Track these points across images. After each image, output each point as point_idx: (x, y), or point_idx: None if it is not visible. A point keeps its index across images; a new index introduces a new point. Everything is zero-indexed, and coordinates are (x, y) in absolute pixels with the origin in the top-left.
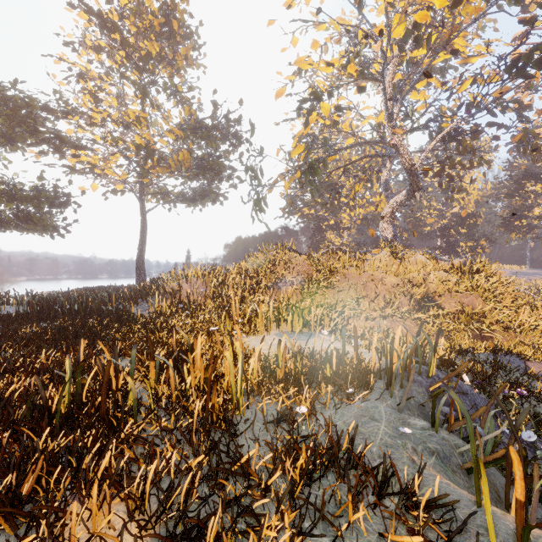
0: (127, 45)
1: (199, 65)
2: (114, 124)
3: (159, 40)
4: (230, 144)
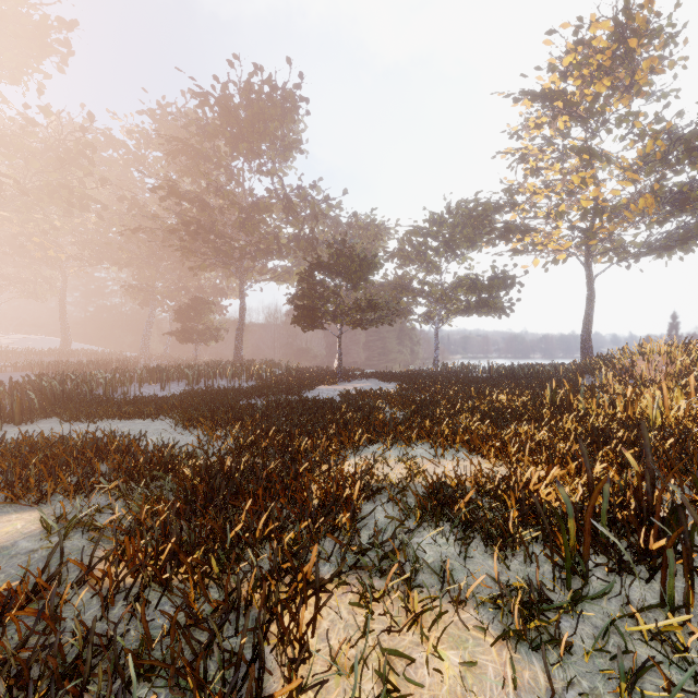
0: (570, 105)
1: (674, 62)
2: (557, 196)
3: (610, 72)
4: None
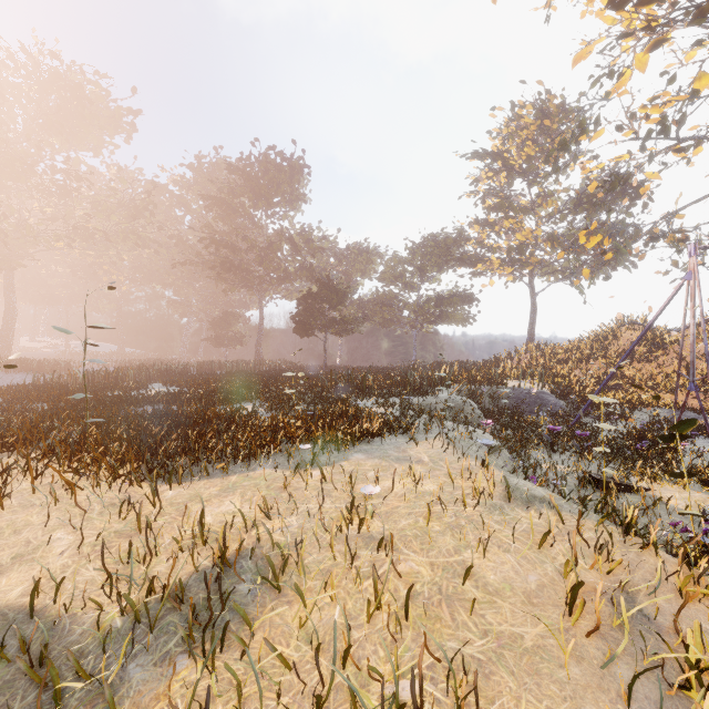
0: (508, 164)
1: None
2: (497, 234)
3: (536, 141)
4: (629, 198)
